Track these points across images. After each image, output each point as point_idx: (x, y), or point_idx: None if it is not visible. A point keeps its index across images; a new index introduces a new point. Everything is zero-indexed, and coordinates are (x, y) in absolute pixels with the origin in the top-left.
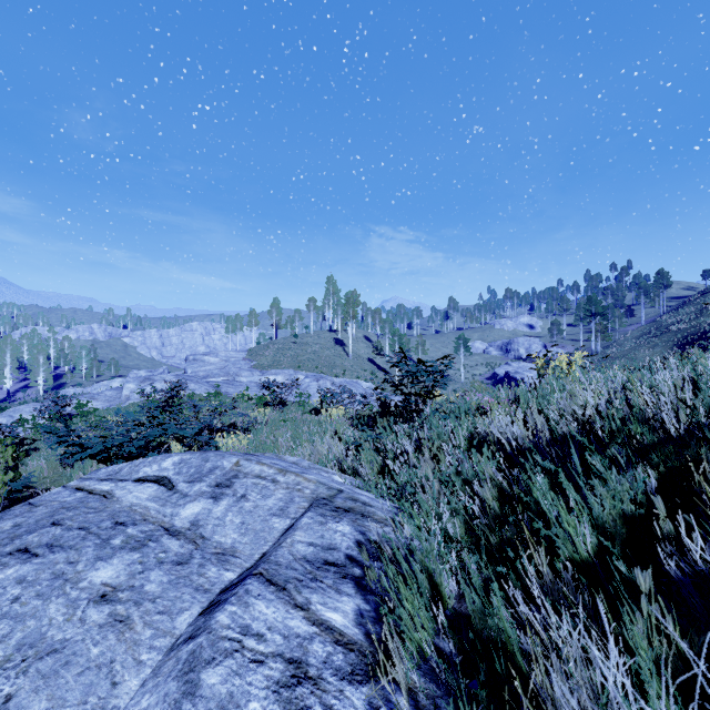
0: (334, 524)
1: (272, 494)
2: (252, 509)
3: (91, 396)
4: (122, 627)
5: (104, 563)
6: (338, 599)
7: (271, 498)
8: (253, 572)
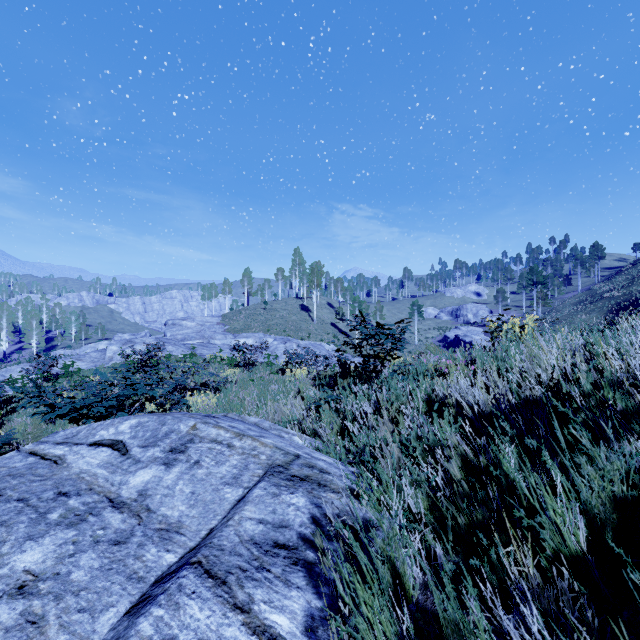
0: (288, 495)
1: (226, 460)
2: (204, 477)
3: (77, 357)
4: (32, 631)
5: (34, 543)
6: (286, 594)
7: (225, 465)
8: (191, 561)
